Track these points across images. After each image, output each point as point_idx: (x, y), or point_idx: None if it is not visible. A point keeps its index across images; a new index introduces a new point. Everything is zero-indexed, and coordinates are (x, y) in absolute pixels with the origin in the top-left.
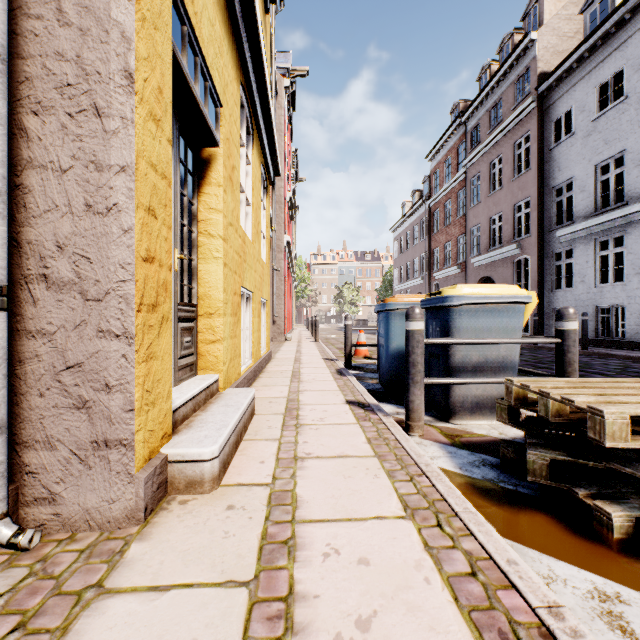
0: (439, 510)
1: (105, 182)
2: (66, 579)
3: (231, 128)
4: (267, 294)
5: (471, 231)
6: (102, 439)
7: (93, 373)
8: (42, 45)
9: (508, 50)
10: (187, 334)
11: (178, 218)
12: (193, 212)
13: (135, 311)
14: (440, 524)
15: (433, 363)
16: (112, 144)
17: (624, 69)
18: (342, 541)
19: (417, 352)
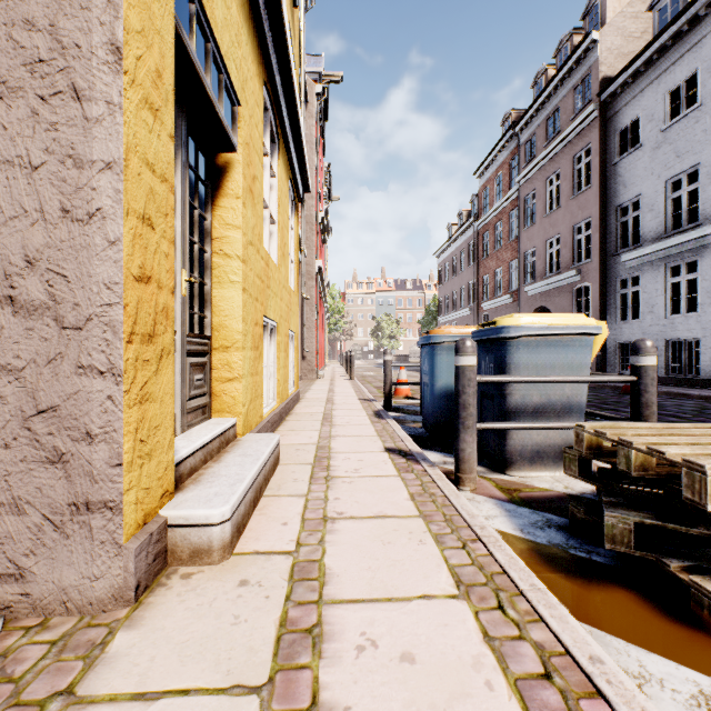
0: (499, 587)
1: (86, 182)
2: (28, 683)
3: (251, 132)
4: (295, 326)
5: (525, 256)
6: (82, 501)
7: (71, 419)
8: (7, 11)
9: (566, 53)
10: (198, 371)
11: (187, 234)
12: (206, 228)
13: (124, 342)
14: (502, 606)
15: (486, 404)
16: (95, 134)
17: (698, 72)
18: (380, 629)
19: (468, 392)
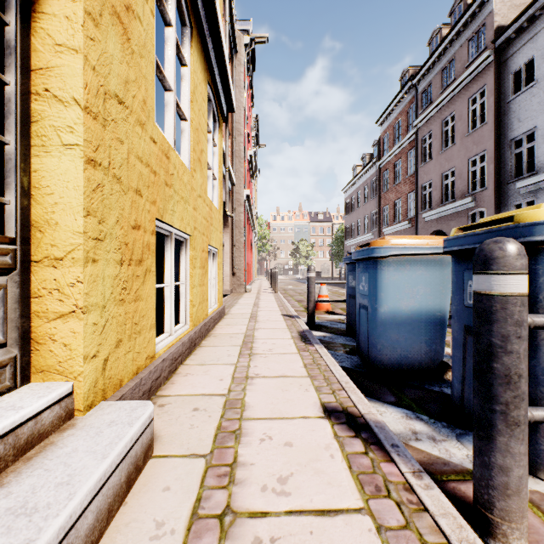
0: None
1: None
2: None
3: None
4: (218, 242)
5: (422, 188)
6: None
7: None
8: None
9: (460, 11)
10: None
11: None
12: (7, 40)
13: None
14: None
15: None
16: None
17: None
18: None
19: (518, 350)
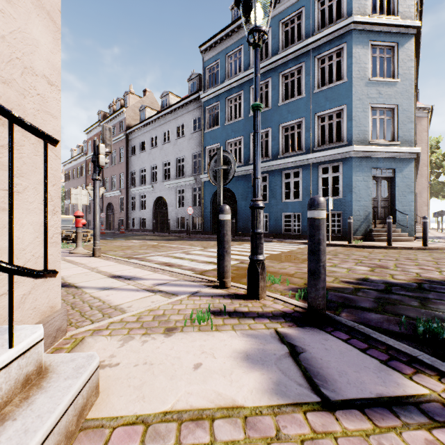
0: None
1: None
2: None
3: None
4: None
5: (105, 179)
6: None
7: None
8: None
9: (119, 105)
10: None
11: None
12: None
13: None
14: None
15: None
16: None
17: (146, 141)
18: None
19: None
